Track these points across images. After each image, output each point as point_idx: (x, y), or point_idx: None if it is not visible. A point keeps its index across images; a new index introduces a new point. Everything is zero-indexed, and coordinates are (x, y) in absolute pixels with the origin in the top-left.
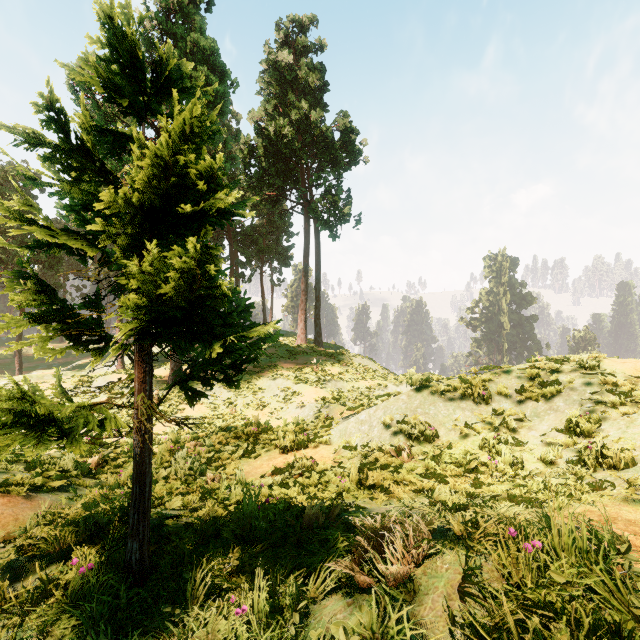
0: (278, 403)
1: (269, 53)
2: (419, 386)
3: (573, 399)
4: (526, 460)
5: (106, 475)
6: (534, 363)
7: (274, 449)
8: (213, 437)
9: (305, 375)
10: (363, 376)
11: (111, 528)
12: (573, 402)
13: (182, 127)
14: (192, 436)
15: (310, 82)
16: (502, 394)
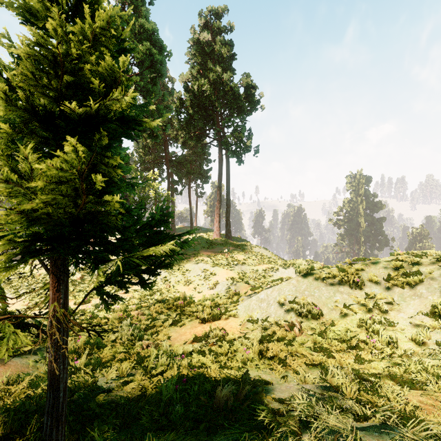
0: (200, 281)
1: (194, 34)
2: (306, 273)
3: (434, 287)
4: (399, 339)
5: (70, 338)
6: (397, 256)
7: (195, 319)
8: (151, 307)
9: (219, 260)
10: (260, 261)
11: (29, 429)
12: (434, 290)
13: (83, 31)
14: (137, 306)
15: (223, 53)
16: (373, 281)
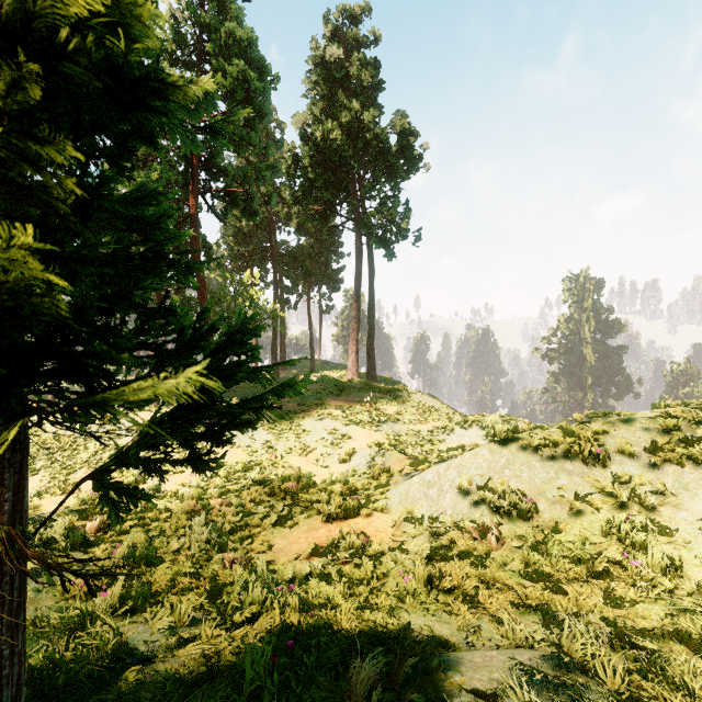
0: (325, 448)
1: (316, 49)
2: (505, 438)
3: None
4: (682, 560)
5: (105, 546)
6: (665, 409)
7: (315, 515)
8: (244, 493)
9: (356, 415)
10: (424, 417)
11: None
12: None
13: None
14: (220, 490)
15: (362, 80)
16: (625, 453)
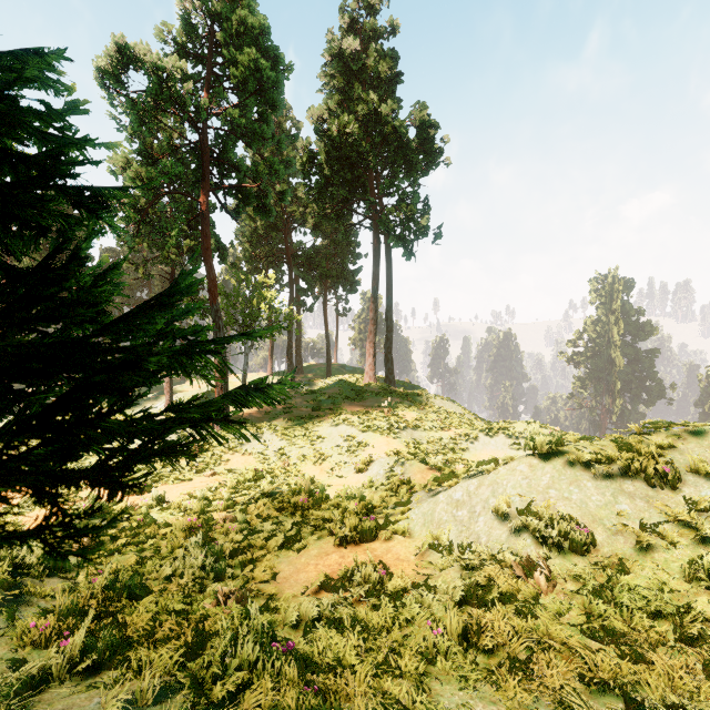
0: (340, 456)
1: (332, 40)
2: (548, 452)
3: None
4: None
5: (90, 569)
6: None
7: (327, 536)
8: (251, 506)
9: (374, 421)
10: (446, 423)
11: None
12: None
13: None
14: (226, 503)
15: (380, 72)
16: (700, 472)
